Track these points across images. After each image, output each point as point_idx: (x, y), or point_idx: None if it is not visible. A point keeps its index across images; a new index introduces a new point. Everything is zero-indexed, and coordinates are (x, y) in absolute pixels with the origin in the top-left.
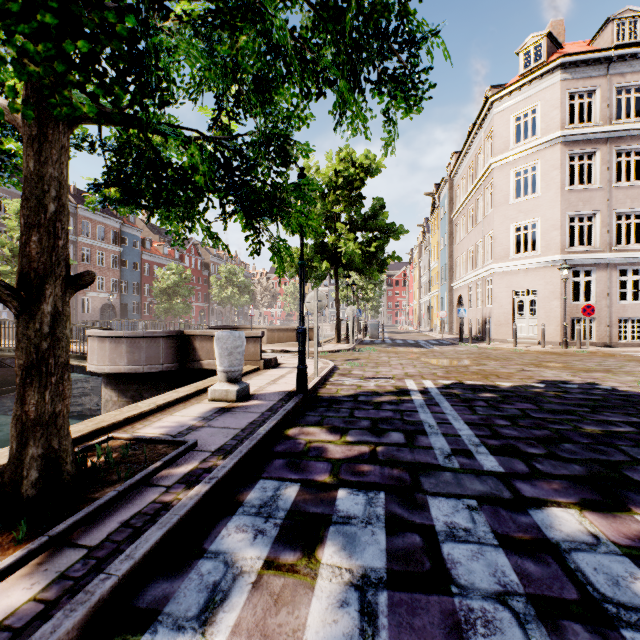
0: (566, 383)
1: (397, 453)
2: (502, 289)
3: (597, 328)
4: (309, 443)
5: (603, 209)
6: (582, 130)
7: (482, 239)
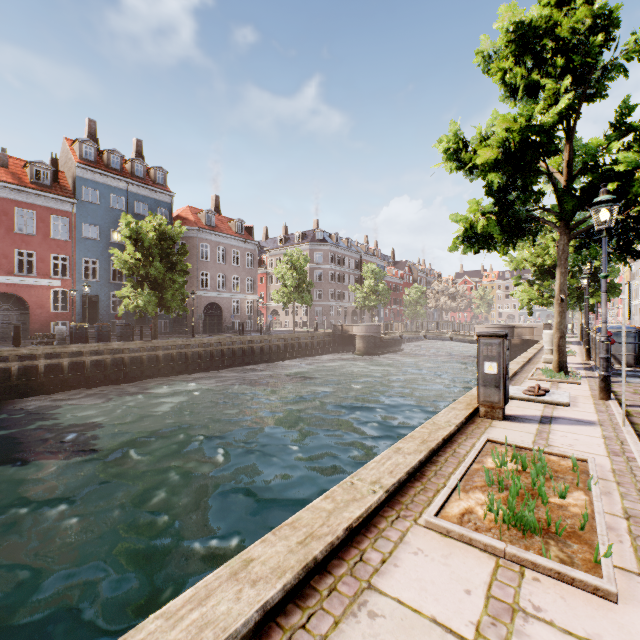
0: None
1: None
2: None
3: None
4: None
5: None
6: None
7: None
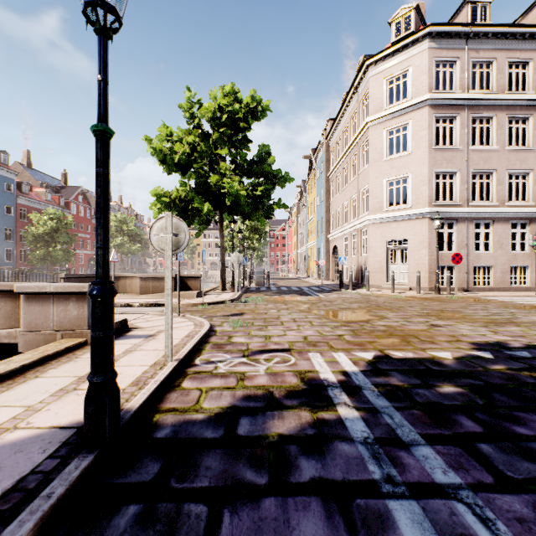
0: (508, 348)
1: None
2: (377, 239)
3: (457, 275)
4: None
5: (462, 168)
6: (446, 95)
7: (357, 193)
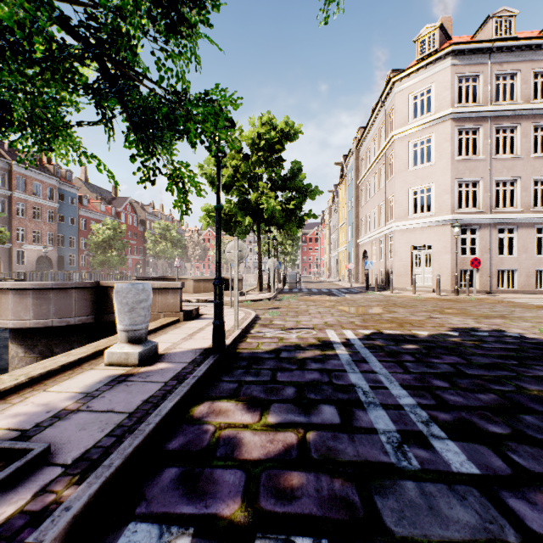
0: (476, 331)
1: (334, 444)
2: (402, 244)
3: (480, 278)
4: (219, 430)
5: (485, 177)
6: (469, 109)
7: (385, 201)
